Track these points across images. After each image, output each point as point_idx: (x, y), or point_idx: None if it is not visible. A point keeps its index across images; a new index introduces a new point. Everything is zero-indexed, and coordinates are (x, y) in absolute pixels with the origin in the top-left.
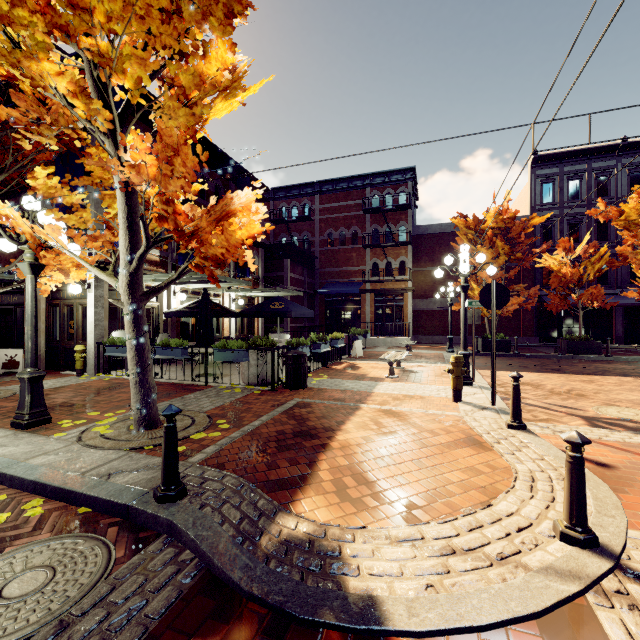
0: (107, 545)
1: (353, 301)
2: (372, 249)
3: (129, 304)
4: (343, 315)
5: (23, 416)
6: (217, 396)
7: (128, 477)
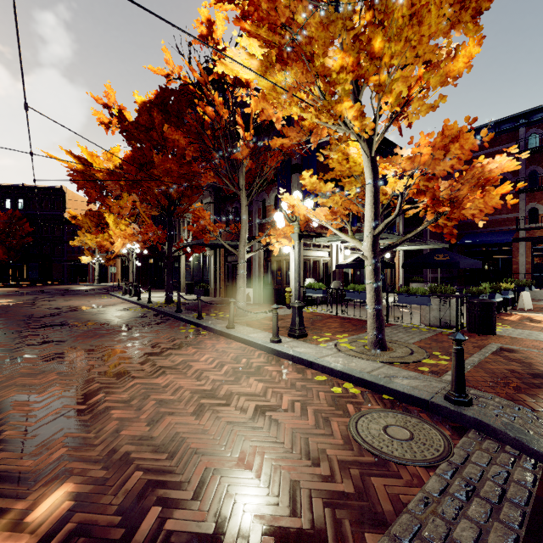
0: (431, 424)
1: (501, 251)
2: (528, 193)
3: (371, 258)
4: (486, 266)
5: (295, 330)
6: (408, 332)
7: (405, 381)
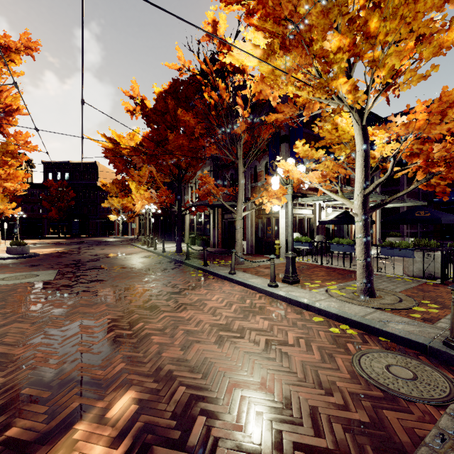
0: (432, 366)
1: None
2: None
3: (361, 215)
4: None
5: (289, 277)
6: (392, 282)
7: (399, 326)
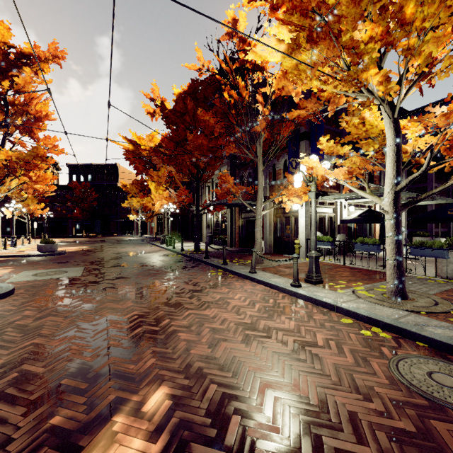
0: None
1: None
2: None
3: (392, 212)
4: None
5: (312, 277)
6: (424, 284)
7: (438, 330)
